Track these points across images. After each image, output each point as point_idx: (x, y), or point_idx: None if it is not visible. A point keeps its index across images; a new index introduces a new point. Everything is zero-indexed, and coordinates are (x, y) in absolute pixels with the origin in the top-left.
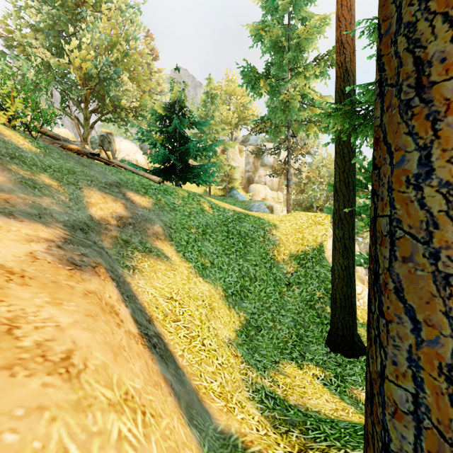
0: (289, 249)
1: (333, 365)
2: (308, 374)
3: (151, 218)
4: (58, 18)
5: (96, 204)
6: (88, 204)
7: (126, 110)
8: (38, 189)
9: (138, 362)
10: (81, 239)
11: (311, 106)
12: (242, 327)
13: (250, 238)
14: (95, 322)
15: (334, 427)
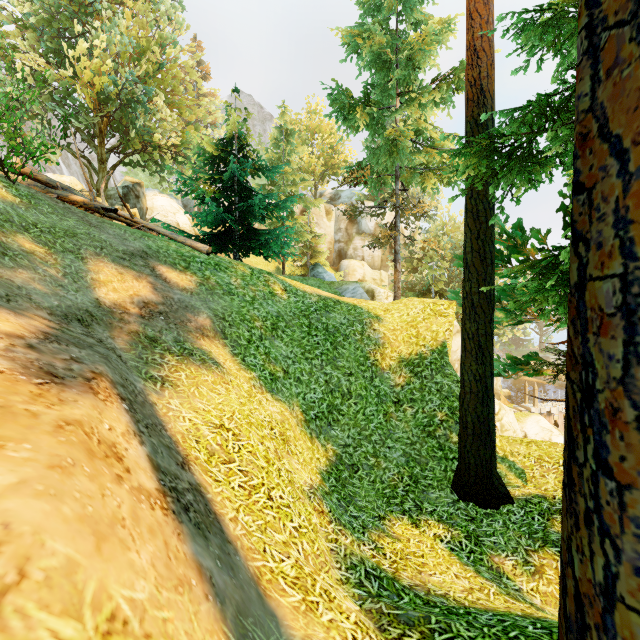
0: (398, 351)
1: (462, 520)
2: (428, 534)
3: (194, 305)
4: (57, 8)
5: (107, 283)
6: (94, 283)
7: (161, 150)
8: (10, 257)
9: (149, 544)
10: (77, 335)
11: (428, 147)
12: (330, 466)
13: (342, 336)
14: (68, 478)
15: (472, 624)
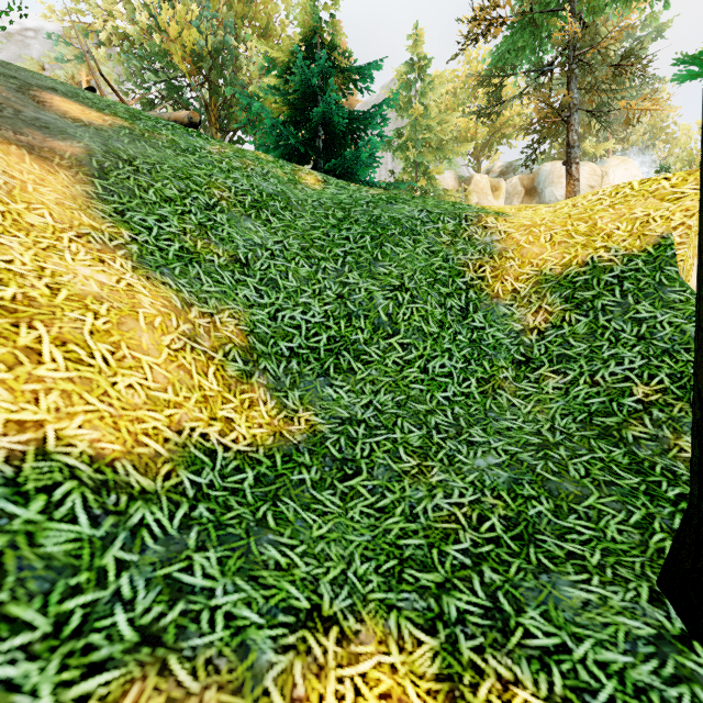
0: (535, 262)
1: None
2: None
3: (71, 132)
4: None
5: None
6: None
7: None
8: None
9: None
10: None
11: None
12: (270, 449)
13: (403, 228)
14: None
15: None
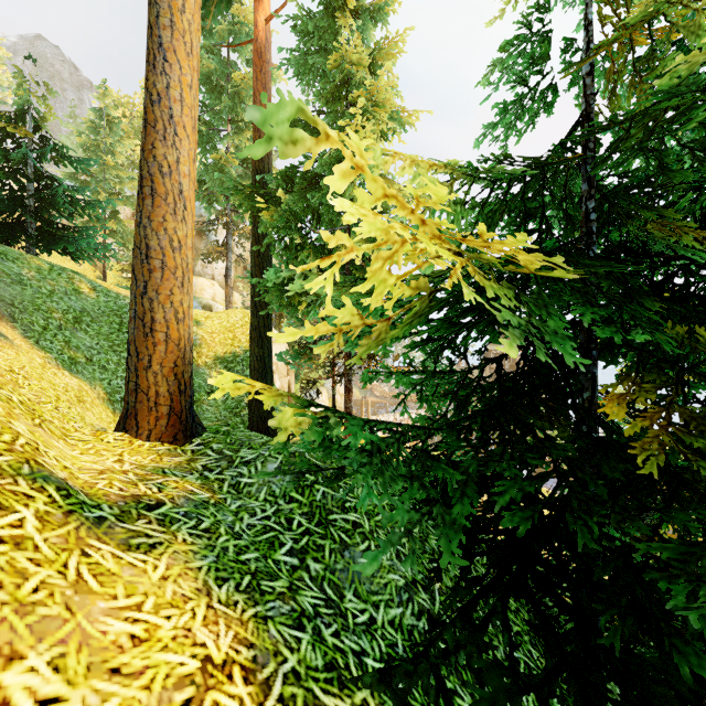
0: (214, 351)
1: None
2: None
3: None
4: None
5: None
6: None
7: None
8: None
9: None
10: None
11: None
12: None
13: None
14: None
15: None
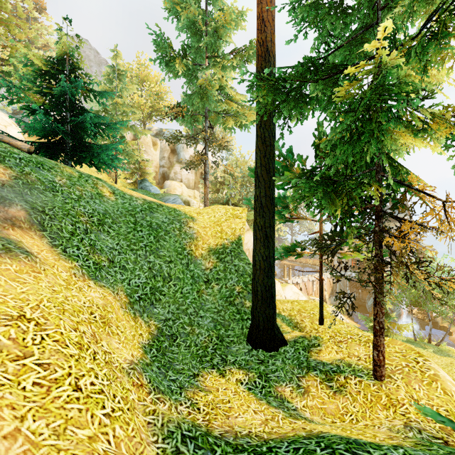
0: (207, 243)
1: (255, 364)
2: (232, 380)
3: (6, 196)
4: None
5: None
6: None
7: None
8: None
9: None
10: None
11: (228, 100)
12: (152, 339)
13: (164, 231)
14: None
15: None
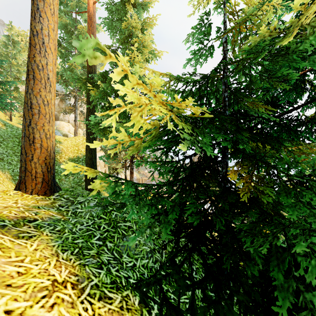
0: (68, 155)
1: None
2: None
3: None
4: None
5: None
6: None
7: None
8: None
9: None
10: None
11: None
12: None
13: None
14: None
15: None
